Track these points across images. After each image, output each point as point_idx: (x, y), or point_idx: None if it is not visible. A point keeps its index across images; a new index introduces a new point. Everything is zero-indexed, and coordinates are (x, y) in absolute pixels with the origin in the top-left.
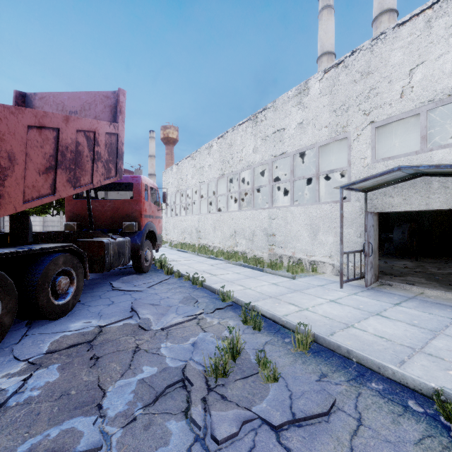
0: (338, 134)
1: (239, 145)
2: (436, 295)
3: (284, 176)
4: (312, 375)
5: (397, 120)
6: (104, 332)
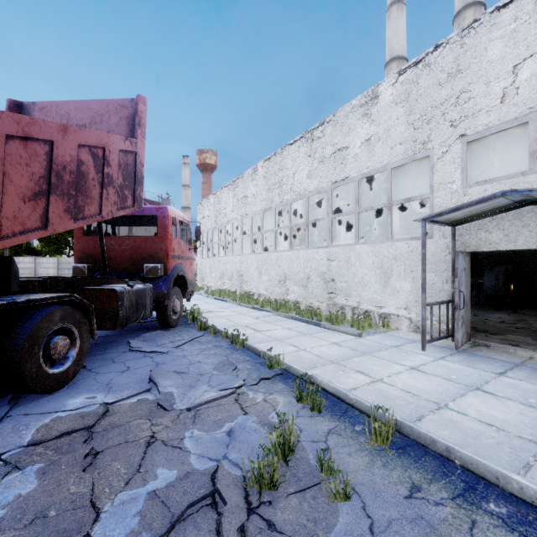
0: (417, 152)
1: (289, 169)
2: None
3: (345, 208)
4: (399, 487)
5: (496, 132)
6: (110, 413)
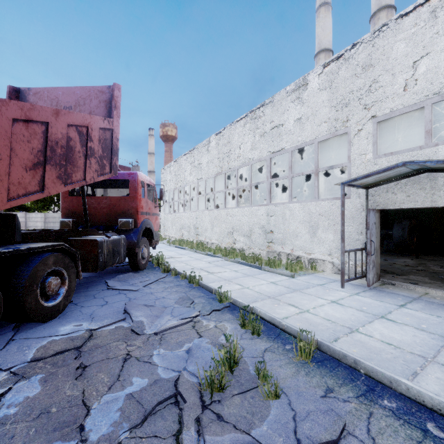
0: (338, 129)
1: (236, 141)
2: (441, 296)
3: (282, 172)
4: (317, 389)
5: (400, 114)
6: (94, 337)
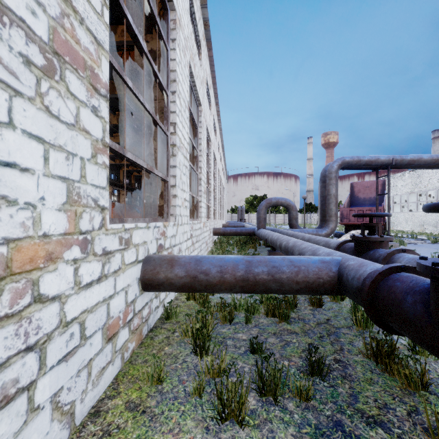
0: None
1: (426, 177)
2: None
3: None
4: None
5: None
6: None
